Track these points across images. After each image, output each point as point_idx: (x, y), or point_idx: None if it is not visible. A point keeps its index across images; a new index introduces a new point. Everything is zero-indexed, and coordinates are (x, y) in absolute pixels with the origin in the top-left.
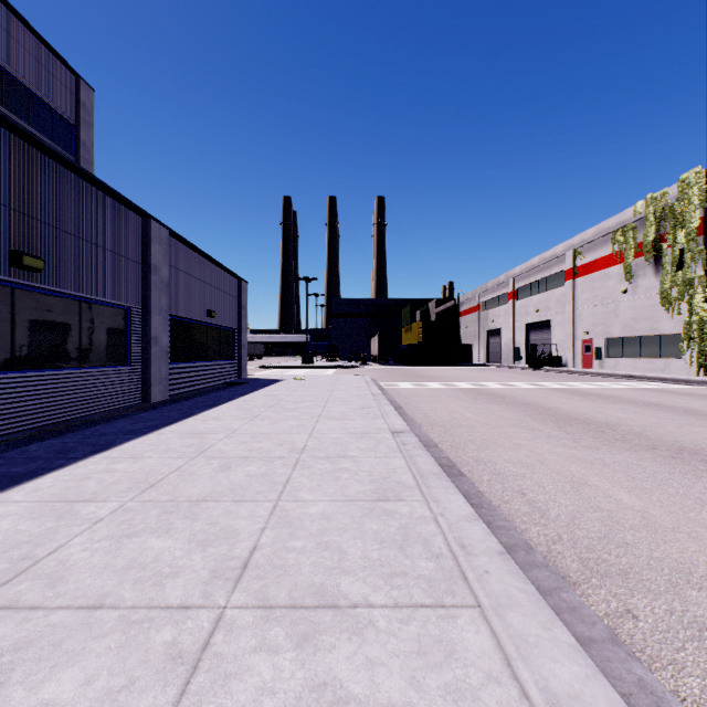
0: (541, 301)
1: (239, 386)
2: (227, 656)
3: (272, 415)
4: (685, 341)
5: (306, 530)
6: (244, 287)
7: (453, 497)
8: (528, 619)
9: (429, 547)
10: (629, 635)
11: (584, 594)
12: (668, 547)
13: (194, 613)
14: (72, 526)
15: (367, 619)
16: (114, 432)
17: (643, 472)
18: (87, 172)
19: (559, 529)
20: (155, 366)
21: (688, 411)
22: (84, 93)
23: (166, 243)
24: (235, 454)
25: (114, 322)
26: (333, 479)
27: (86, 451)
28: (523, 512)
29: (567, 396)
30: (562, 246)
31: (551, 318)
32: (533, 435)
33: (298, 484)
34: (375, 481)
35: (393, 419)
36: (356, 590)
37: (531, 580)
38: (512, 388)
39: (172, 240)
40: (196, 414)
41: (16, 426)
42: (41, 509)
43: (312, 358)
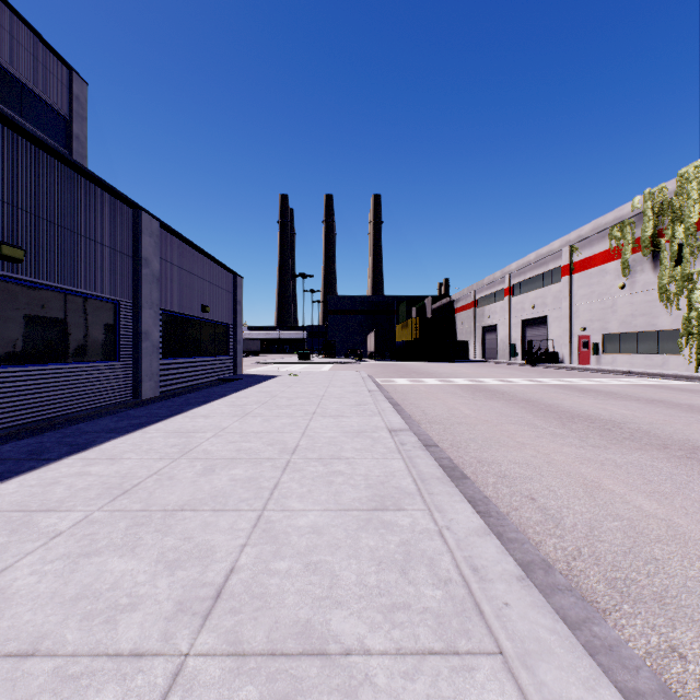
0: (538, 297)
1: (233, 382)
2: None
3: (264, 413)
4: (684, 337)
5: (293, 547)
6: (239, 282)
7: (459, 506)
8: (565, 674)
9: (435, 569)
10: (679, 683)
11: (618, 626)
12: None
13: (148, 664)
14: (25, 542)
15: (362, 672)
16: (96, 430)
17: (659, 474)
18: (72, 160)
19: (577, 542)
20: (145, 361)
21: (694, 408)
22: (78, 86)
23: (157, 236)
24: (222, 455)
25: (102, 315)
26: (325, 484)
27: (62, 451)
28: (535, 520)
29: (567, 392)
30: (559, 242)
31: (548, 314)
32: (536, 434)
33: (287, 490)
34: (371, 486)
35: (391, 416)
36: (349, 629)
37: (555, 608)
38: (510, 384)
39: (164, 233)
40: (185, 411)
41: None
42: None
43: (308, 354)
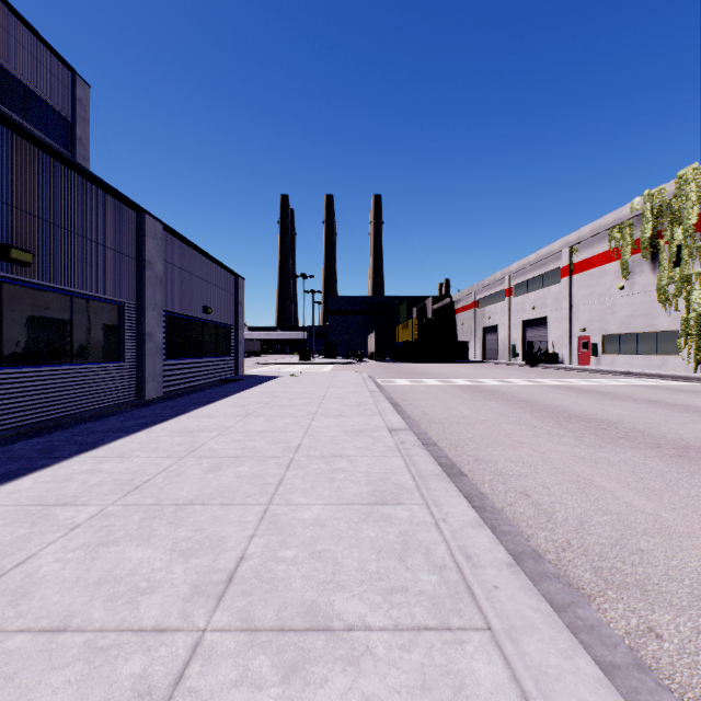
0: (538, 297)
1: (235, 382)
2: (202, 693)
3: (267, 413)
4: (682, 338)
5: (298, 538)
6: (241, 284)
7: (455, 500)
8: (546, 645)
9: (431, 557)
10: (654, 659)
11: (601, 609)
12: (686, 554)
13: (170, 638)
14: (46, 533)
15: (363, 644)
16: (103, 430)
17: (650, 471)
18: (79, 165)
19: (568, 534)
20: (149, 362)
21: (690, 408)
22: (80, 89)
23: (160, 238)
24: (227, 453)
25: (107, 317)
26: (328, 481)
27: (72, 450)
28: (528, 515)
29: (565, 392)
30: (559, 243)
31: (548, 315)
32: (533, 433)
33: (291, 486)
34: (372, 482)
35: (391, 416)
36: (351, 609)
37: (543, 593)
38: (509, 384)
39: (167, 235)
40: (189, 411)
41: (3, 424)
42: (16, 514)
43: (309, 355)
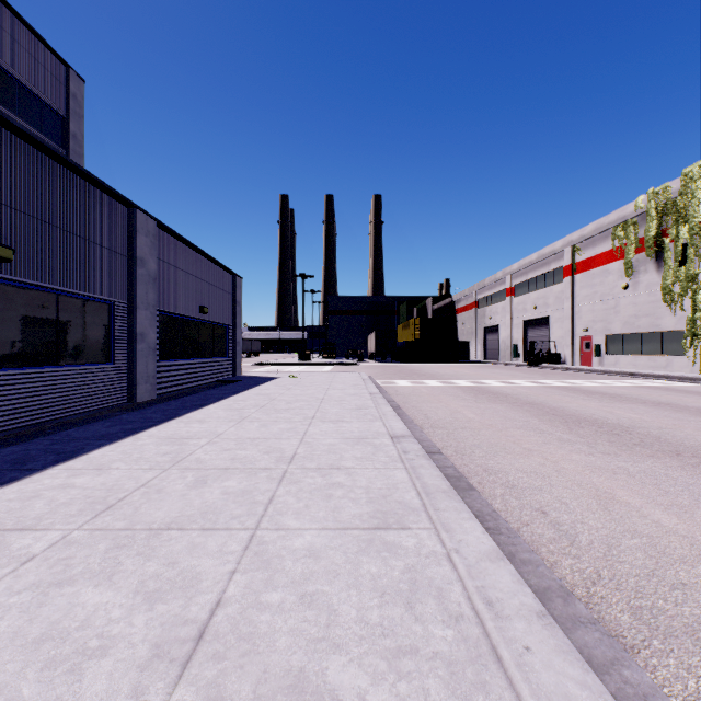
0: (539, 297)
1: (231, 384)
2: None
3: (262, 417)
4: (688, 338)
5: (287, 575)
6: (238, 283)
7: (468, 524)
8: None
9: (444, 602)
10: None
11: (649, 667)
12: None
13: None
14: None
15: None
16: (86, 437)
17: (675, 484)
18: (64, 156)
19: (596, 563)
20: (141, 363)
21: None
22: (75, 84)
23: (153, 235)
24: (215, 464)
25: (96, 317)
26: (324, 499)
27: (48, 460)
28: (548, 537)
29: (571, 394)
30: (561, 242)
31: (550, 315)
32: (543, 439)
33: (283, 505)
34: (373, 500)
35: (392, 421)
36: (348, 681)
37: (579, 647)
38: (512, 386)
39: (161, 232)
40: (180, 416)
41: None
42: None
43: (308, 355)
